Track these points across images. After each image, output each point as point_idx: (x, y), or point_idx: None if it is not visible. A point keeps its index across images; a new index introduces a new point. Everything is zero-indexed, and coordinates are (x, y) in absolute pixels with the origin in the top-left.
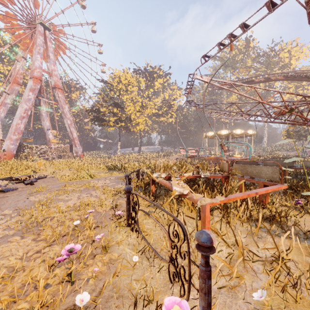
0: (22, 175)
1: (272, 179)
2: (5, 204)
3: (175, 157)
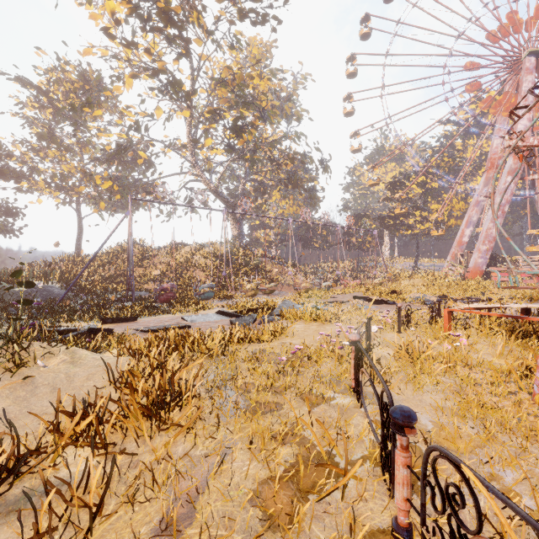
0: (466, 297)
1: None
2: None
3: None
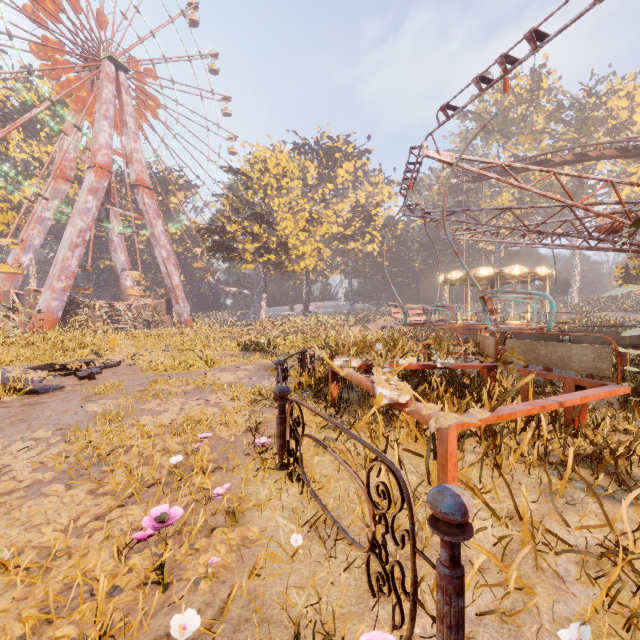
0: (74, 360)
1: (595, 373)
2: (39, 417)
3: (379, 325)
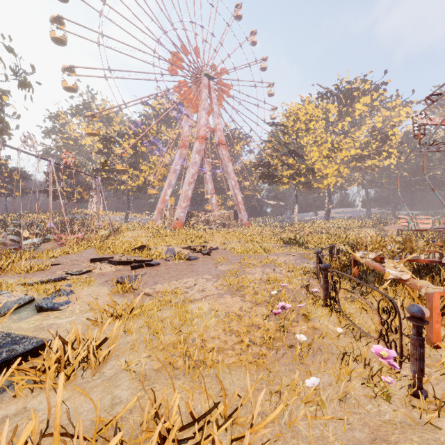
0: (196, 245)
1: None
2: (198, 270)
3: (395, 227)
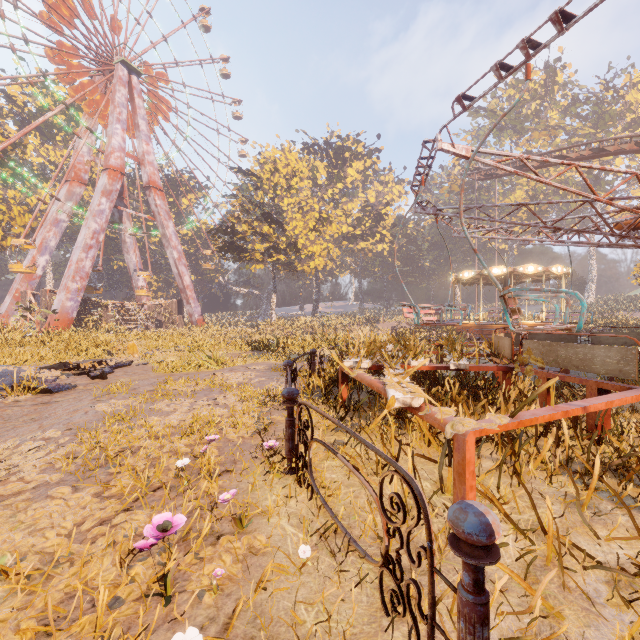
0: (87, 360)
1: (620, 376)
2: (51, 416)
3: (389, 325)
